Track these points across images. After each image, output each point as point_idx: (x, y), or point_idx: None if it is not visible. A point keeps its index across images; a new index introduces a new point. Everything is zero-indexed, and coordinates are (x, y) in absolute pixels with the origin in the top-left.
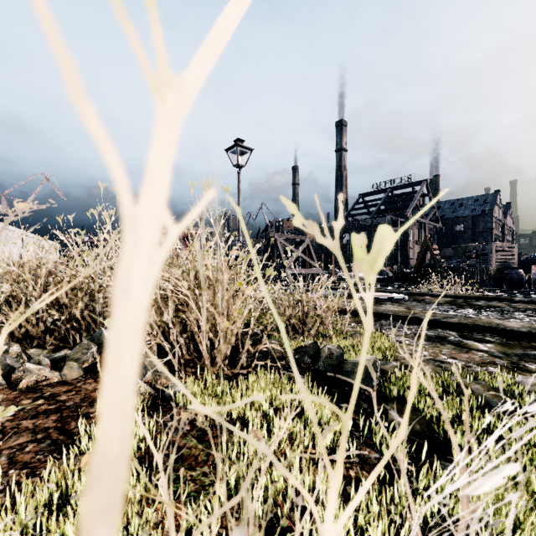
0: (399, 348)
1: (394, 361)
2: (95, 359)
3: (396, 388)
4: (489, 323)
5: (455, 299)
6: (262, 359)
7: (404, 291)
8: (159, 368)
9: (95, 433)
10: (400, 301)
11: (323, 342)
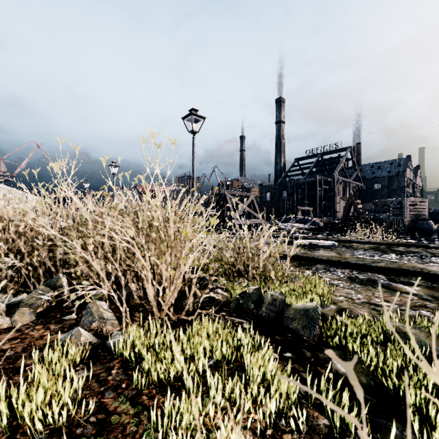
0: (404, 345)
1: (332, 304)
2: (51, 304)
3: (409, 427)
4: (413, 267)
5: (378, 245)
6: (208, 303)
7: (334, 239)
8: (106, 314)
9: (13, 398)
10: (331, 247)
11: (266, 285)
